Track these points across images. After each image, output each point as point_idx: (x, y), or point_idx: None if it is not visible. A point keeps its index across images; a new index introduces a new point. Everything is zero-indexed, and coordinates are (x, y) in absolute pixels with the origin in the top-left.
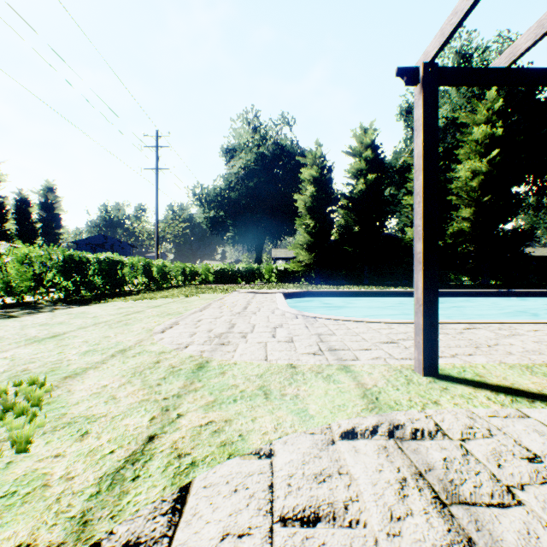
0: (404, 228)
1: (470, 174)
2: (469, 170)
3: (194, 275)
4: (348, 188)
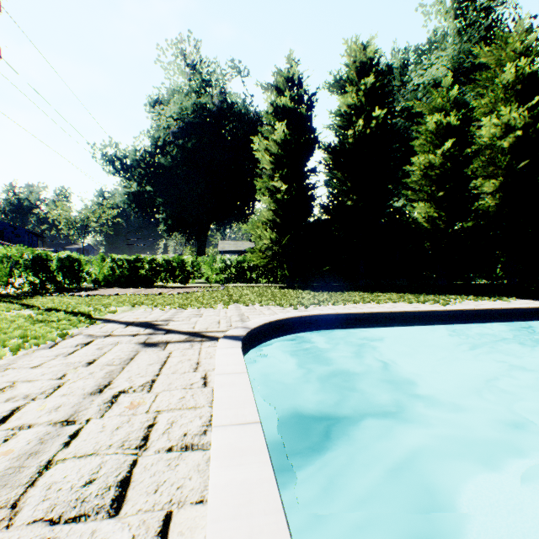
0: (412, 204)
1: (496, 132)
2: (494, 127)
3: (74, 273)
4: (338, 134)
